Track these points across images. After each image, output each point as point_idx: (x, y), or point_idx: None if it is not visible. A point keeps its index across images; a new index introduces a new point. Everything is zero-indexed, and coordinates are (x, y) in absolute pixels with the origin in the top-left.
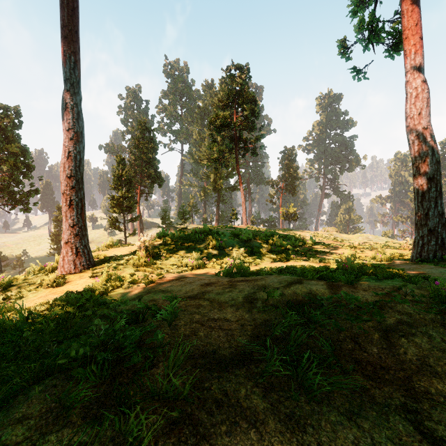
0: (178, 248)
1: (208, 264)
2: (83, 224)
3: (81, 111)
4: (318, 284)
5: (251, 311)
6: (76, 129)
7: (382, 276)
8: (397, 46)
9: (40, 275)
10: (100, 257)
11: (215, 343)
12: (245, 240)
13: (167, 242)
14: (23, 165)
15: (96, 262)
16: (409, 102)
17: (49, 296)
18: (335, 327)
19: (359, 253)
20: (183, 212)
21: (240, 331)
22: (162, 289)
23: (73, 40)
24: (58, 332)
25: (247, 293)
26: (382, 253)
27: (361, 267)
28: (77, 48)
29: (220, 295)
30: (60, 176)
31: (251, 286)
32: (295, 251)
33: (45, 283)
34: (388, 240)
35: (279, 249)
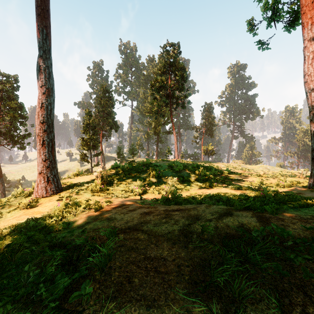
0: (126, 177)
1: (148, 190)
2: (53, 159)
3: (51, 72)
4: (248, 216)
5: (187, 246)
6: (47, 86)
7: (298, 205)
8: (294, 22)
9: (20, 198)
10: (67, 184)
11: (150, 295)
12: (177, 170)
13: (118, 172)
14: (20, 116)
15: (64, 187)
16: (307, 63)
17: (22, 217)
18: (276, 269)
19: (264, 180)
20: (132, 149)
21: (176, 275)
22: (107, 216)
23: (45, 17)
24: (3, 265)
25: (182, 225)
26: (284, 181)
27: (275, 195)
28: (48, 23)
29: (157, 226)
30: (36, 122)
31: (185, 217)
32: (215, 179)
33: (21, 205)
34: (281, 170)
35: (204, 177)
